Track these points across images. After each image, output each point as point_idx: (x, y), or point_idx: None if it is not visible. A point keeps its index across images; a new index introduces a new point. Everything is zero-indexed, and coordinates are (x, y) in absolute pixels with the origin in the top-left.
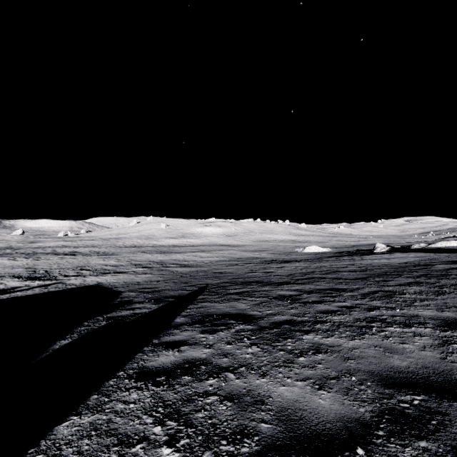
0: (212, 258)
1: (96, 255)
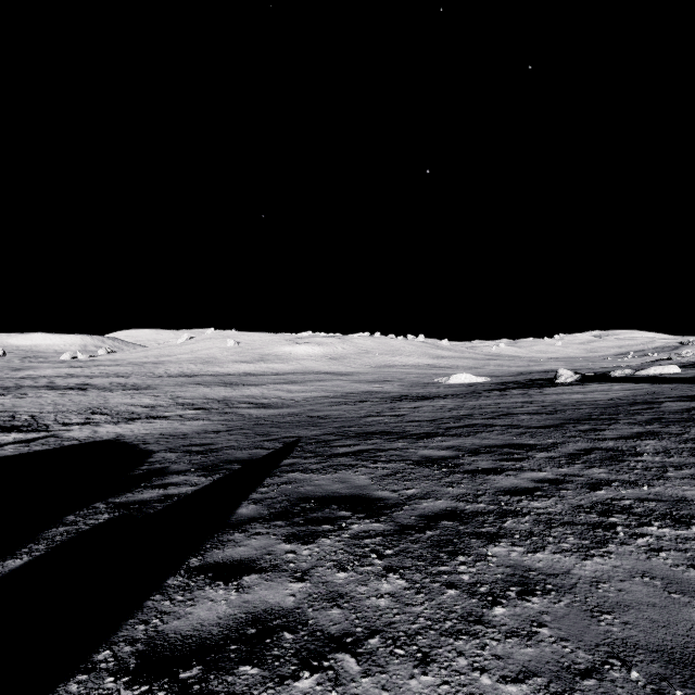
0: (307, 393)
1: (119, 390)
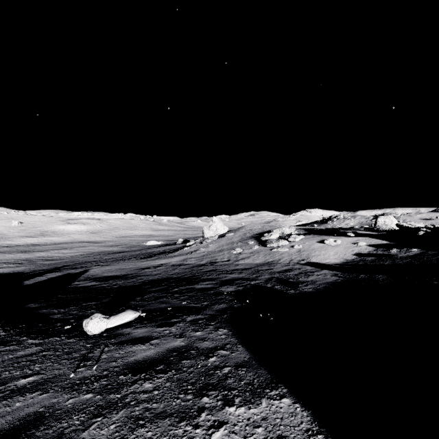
0: (73, 253)
1: None
